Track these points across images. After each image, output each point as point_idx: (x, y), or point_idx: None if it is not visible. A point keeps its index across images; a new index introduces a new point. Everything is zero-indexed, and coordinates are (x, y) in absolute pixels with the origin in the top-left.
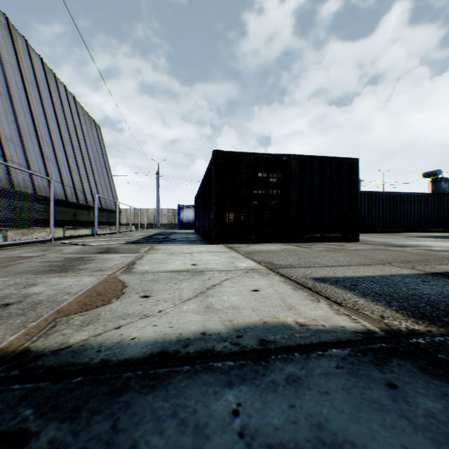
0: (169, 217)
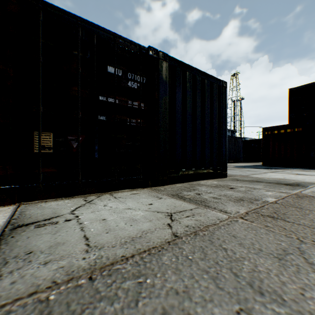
0: None
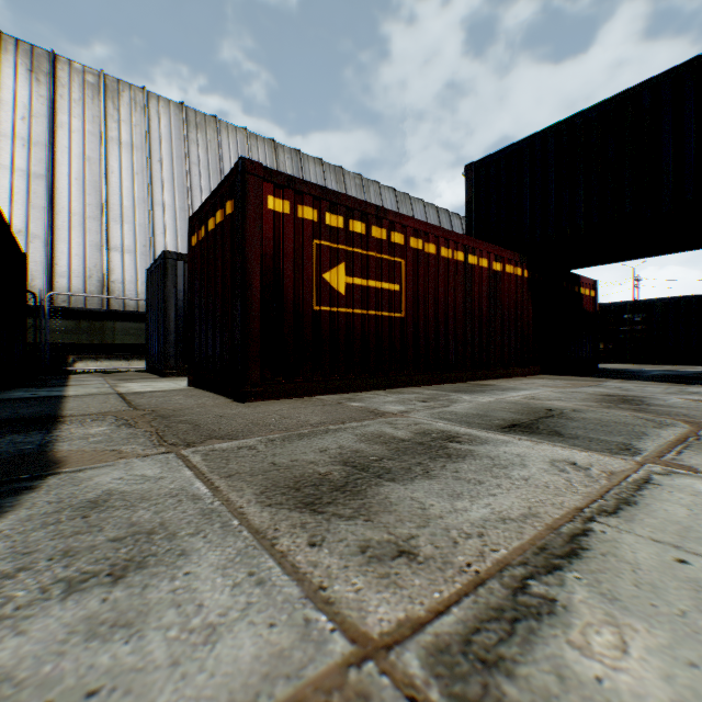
0: None
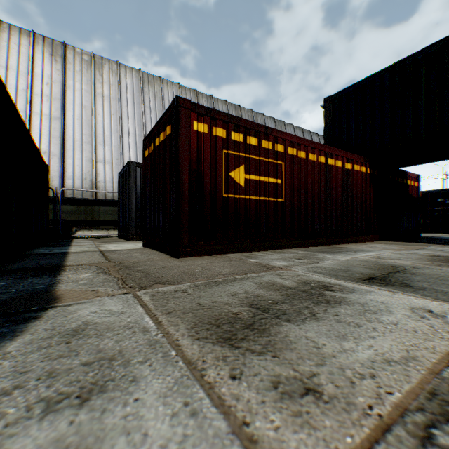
0: None
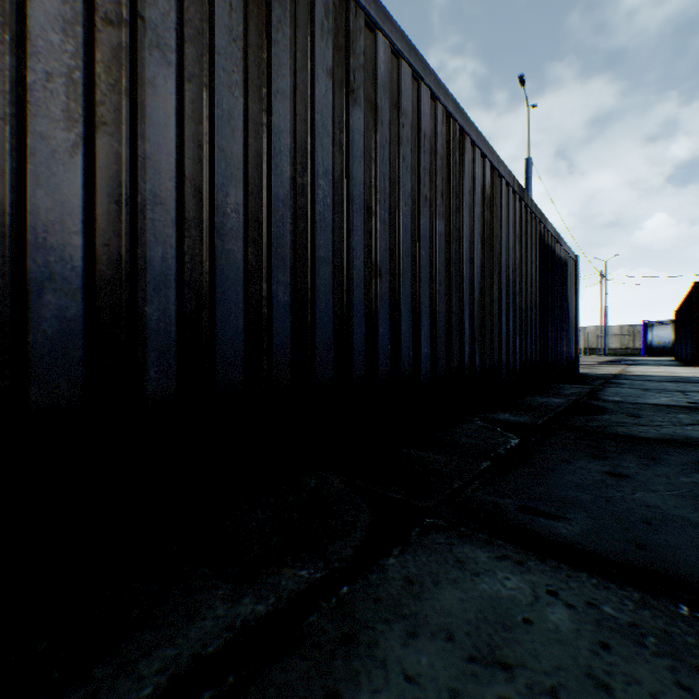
0: (621, 337)
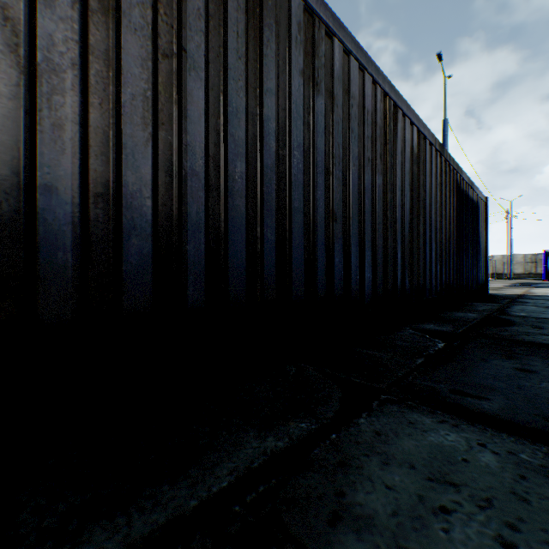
0: (524, 264)
